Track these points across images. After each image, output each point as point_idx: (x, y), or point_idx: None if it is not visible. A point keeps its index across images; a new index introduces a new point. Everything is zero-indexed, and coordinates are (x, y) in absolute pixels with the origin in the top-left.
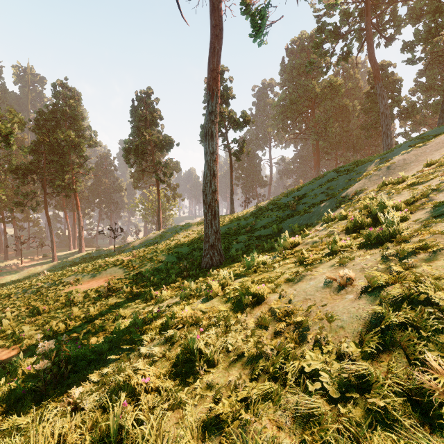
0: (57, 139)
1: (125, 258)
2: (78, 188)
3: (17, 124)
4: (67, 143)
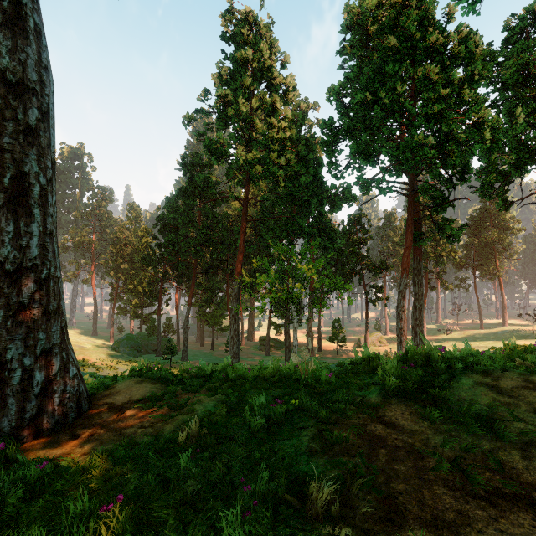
0: (483, 239)
1: (529, 343)
2: (500, 274)
3: (460, 249)
4: (491, 241)
